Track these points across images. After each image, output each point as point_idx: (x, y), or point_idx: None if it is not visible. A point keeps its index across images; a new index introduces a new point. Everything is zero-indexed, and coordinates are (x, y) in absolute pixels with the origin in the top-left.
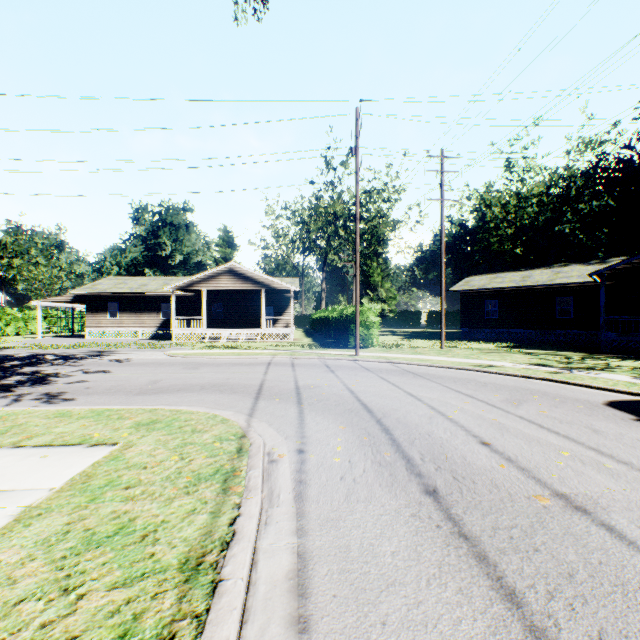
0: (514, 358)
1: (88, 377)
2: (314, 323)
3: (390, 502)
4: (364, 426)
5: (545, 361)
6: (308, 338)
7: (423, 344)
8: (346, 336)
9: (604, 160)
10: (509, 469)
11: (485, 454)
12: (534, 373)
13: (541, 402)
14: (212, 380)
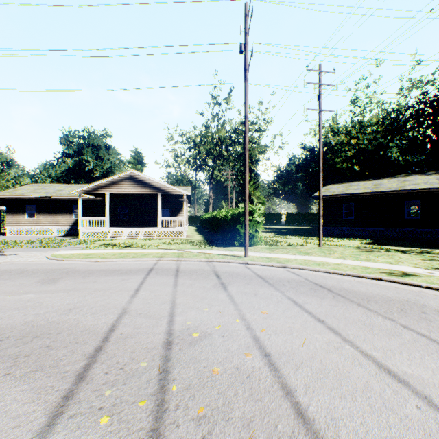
0: (407, 259)
1: None
2: (203, 222)
3: None
4: None
5: None
6: (198, 235)
7: (297, 241)
8: (231, 234)
9: (427, 97)
10: None
11: None
12: None
13: None
14: (42, 314)
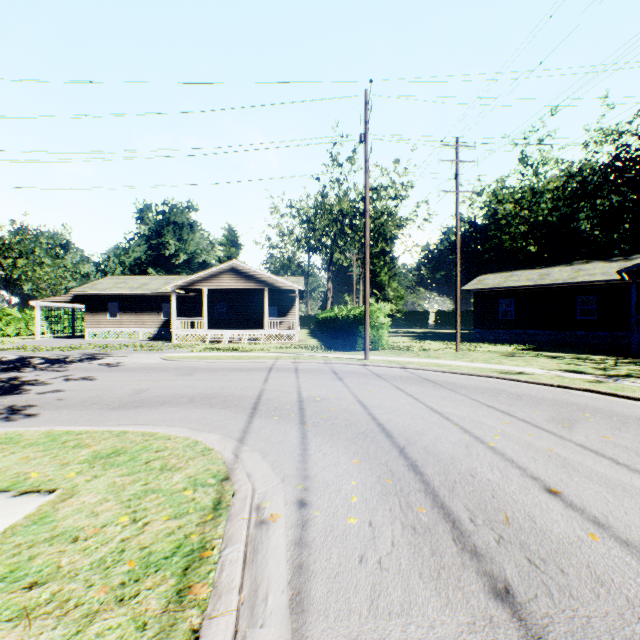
0: (540, 363)
1: (67, 385)
2: (320, 323)
3: (442, 618)
4: (384, 460)
5: (577, 367)
6: (313, 339)
7: (435, 346)
8: (353, 338)
9: (625, 152)
10: (606, 543)
11: (559, 512)
12: (572, 382)
13: (597, 422)
14: (204, 390)
